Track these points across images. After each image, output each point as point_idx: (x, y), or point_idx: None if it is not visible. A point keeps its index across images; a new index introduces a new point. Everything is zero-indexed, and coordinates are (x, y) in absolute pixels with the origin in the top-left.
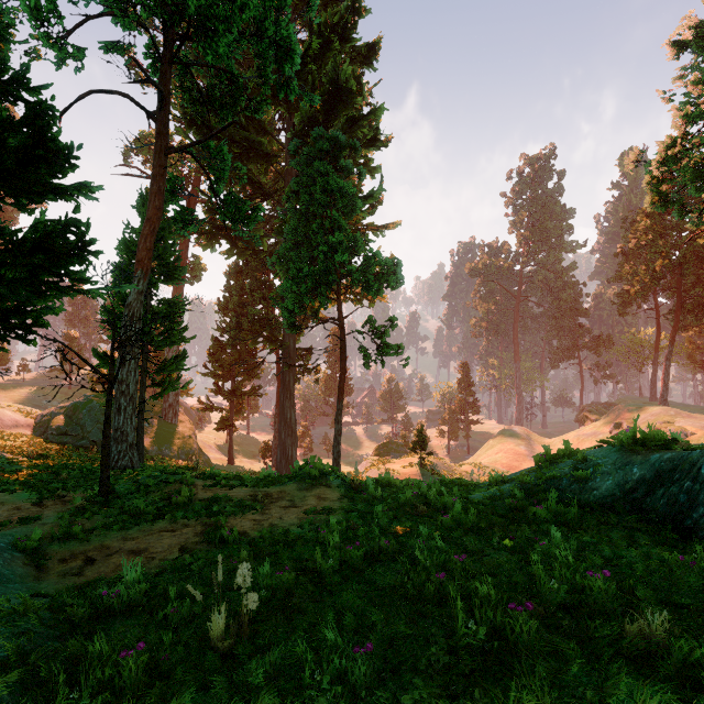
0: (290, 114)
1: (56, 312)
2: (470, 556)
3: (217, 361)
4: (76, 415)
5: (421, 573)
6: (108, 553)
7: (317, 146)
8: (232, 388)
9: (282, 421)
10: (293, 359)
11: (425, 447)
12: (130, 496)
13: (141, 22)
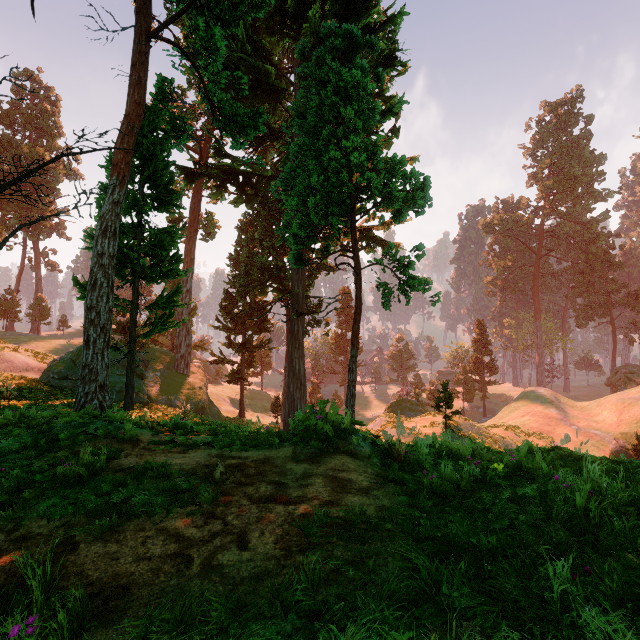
0: None
1: None
2: None
3: (228, 313)
4: (79, 359)
5: None
6: None
7: (327, 44)
8: (242, 341)
9: (290, 373)
10: (302, 307)
11: (451, 404)
12: (12, 456)
13: None
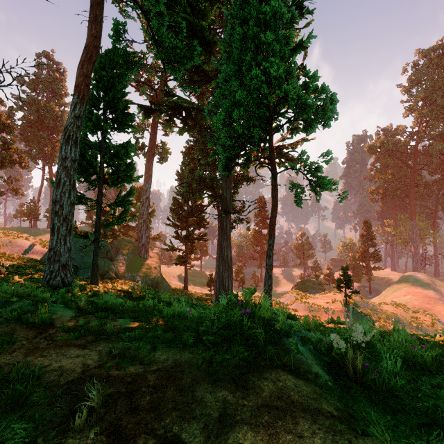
0: None
1: None
2: None
3: (175, 214)
4: None
5: None
6: None
7: None
8: (186, 234)
9: (220, 258)
10: (229, 208)
11: (351, 285)
12: None
13: None
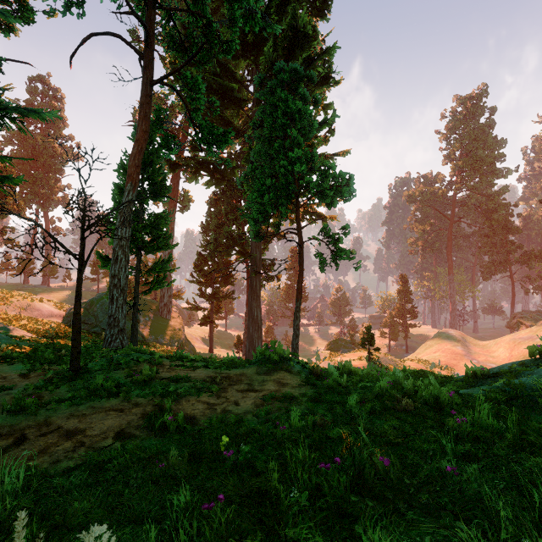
0: (257, 66)
1: (16, 183)
2: None
3: (200, 271)
4: (92, 308)
5: None
6: (43, 432)
7: (278, 78)
8: (212, 292)
9: (250, 318)
10: (259, 267)
11: (373, 343)
12: (99, 372)
13: None
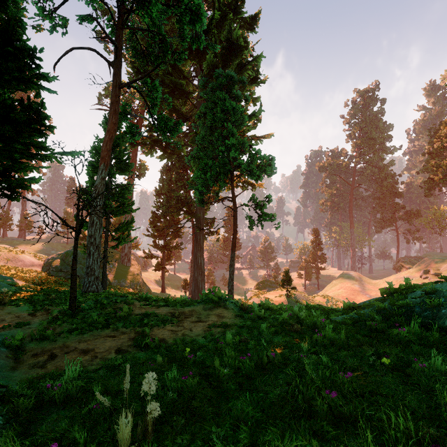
0: (201, 66)
1: (37, 182)
2: (350, 371)
3: (154, 226)
4: (67, 259)
5: (311, 389)
6: (66, 351)
7: (218, 82)
8: (164, 244)
9: (195, 265)
10: (202, 224)
11: (290, 283)
12: (90, 311)
13: (102, 0)
